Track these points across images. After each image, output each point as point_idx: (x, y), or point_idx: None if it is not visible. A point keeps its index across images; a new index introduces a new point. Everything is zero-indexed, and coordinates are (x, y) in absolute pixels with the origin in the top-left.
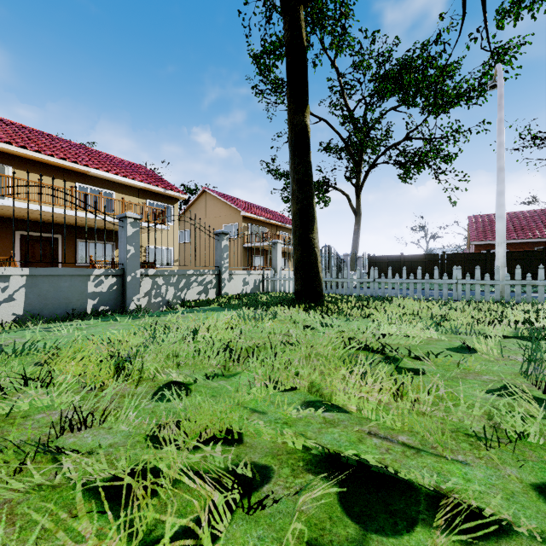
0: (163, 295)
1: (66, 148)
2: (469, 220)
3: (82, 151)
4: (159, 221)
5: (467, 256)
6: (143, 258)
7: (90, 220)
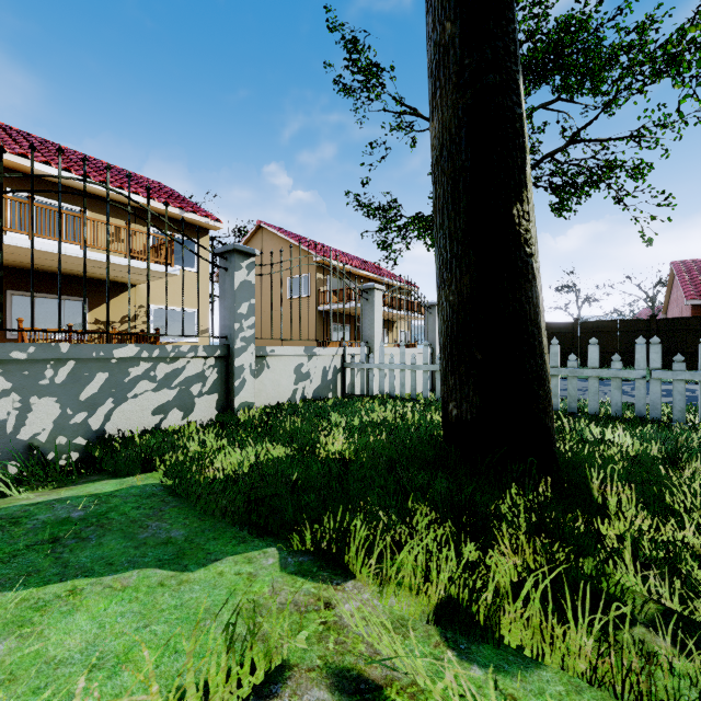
0: (5, 428)
1: (0, 132)
2: (675, 267)
3: (37, 143)
4: (159, 258)
5: (698, 322)
6: (144, 327)
7: (14, 250)
